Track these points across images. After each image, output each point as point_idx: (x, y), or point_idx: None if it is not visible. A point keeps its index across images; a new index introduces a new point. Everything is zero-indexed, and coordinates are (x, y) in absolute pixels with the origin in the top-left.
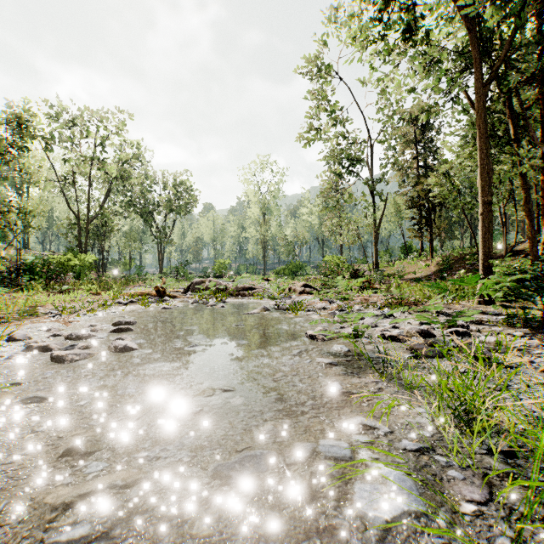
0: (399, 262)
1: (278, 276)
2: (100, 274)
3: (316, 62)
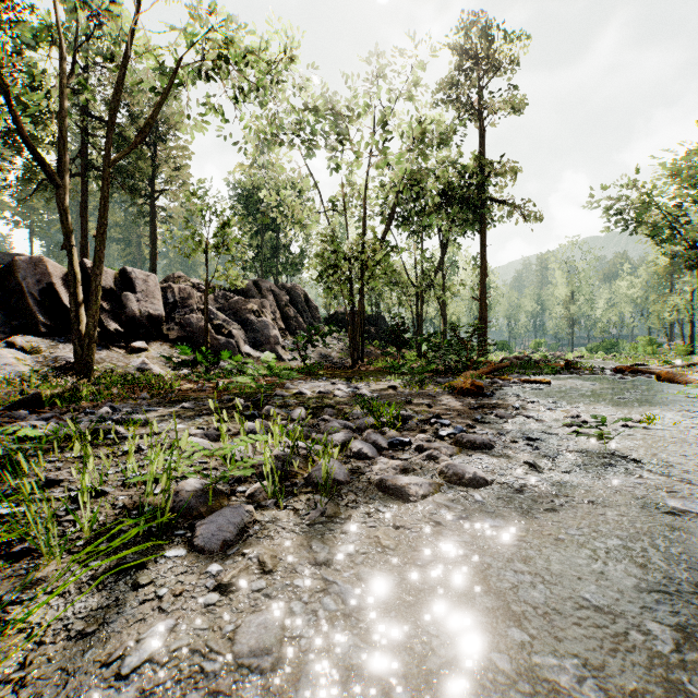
0: None
1: (590, 353)
2: None
3: None
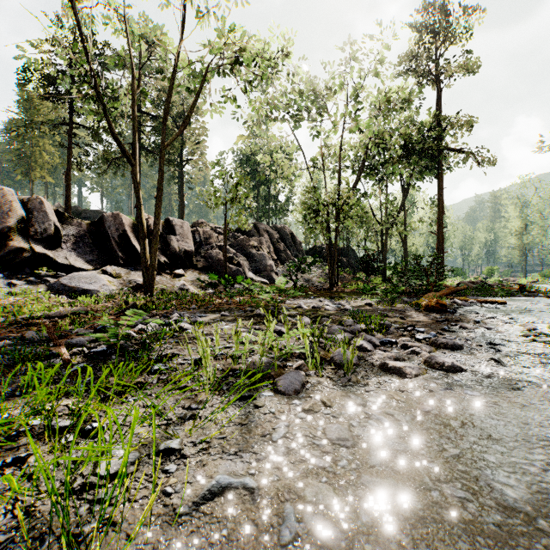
0: None
1: (543, 278)
2: None
3: None
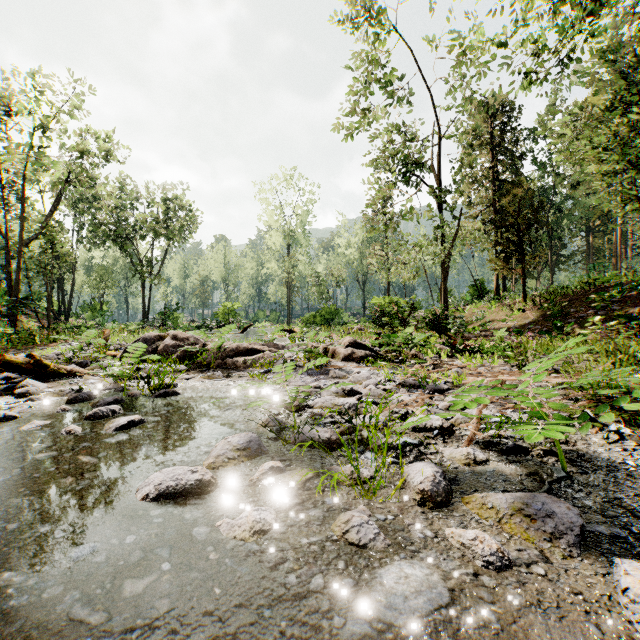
0: (473, 306)
1: (306, 326)
2: (56, 322)
3: (363, 6)
